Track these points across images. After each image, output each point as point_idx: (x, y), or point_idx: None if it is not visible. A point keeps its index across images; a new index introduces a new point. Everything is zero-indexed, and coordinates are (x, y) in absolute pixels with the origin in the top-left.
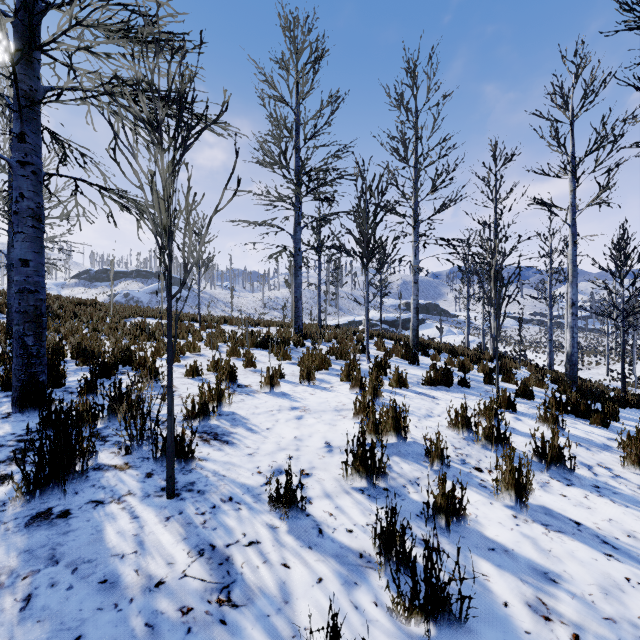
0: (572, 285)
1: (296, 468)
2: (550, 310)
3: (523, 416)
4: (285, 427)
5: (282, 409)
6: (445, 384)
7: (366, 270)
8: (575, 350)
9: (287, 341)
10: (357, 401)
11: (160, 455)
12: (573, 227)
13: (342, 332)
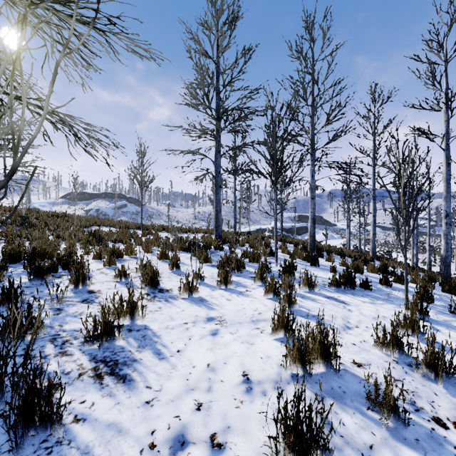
0: (446, 199)
1: (205, 431)
2: (417, 220)
3: (438, 325)
4: (198, 348)
5: (197, 321)
6: (349, 287)
7: (275, 186)
8: (449, 253)
9: (209, 246)
10: (272, 308)
11: (14, 420)
12: (447, 151)
13: (253, 238)
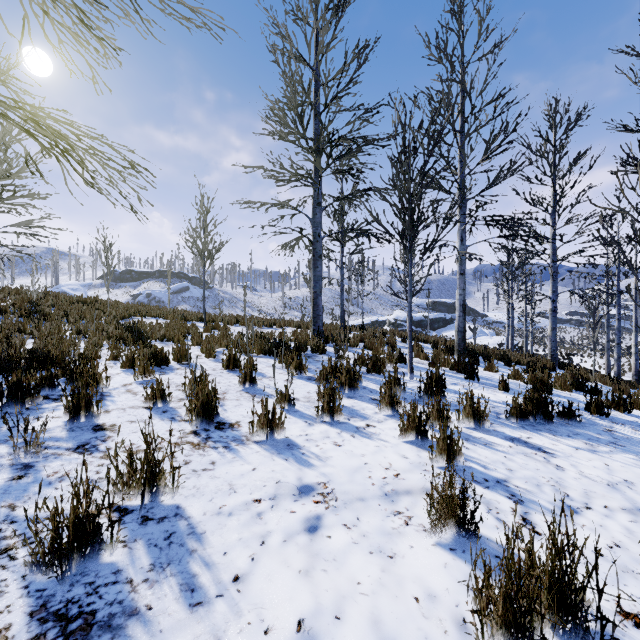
0: None
1: None
2: (618, 308)
3: None
4: (278, 570)
5: (280, 494)
6: (542, 419)
7: (409, 252)
8: None
9: (303, 346)
10: (418, 464)
11: None
12: None
13: (369, 334)
